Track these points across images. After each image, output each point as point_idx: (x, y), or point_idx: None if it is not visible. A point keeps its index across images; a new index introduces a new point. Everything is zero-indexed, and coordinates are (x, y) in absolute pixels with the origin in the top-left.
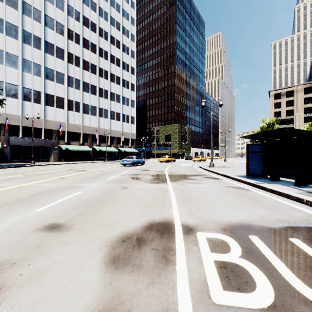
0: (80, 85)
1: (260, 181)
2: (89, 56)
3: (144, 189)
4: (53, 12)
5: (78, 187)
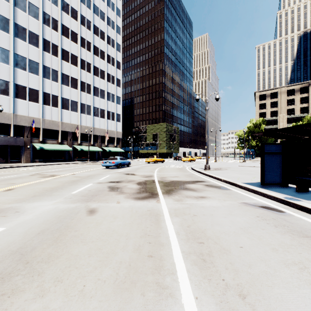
0: (58, 76)
1: (285, 193)
2: (69, 46)
3: (122, 216)
4: None
5: (13, 212)
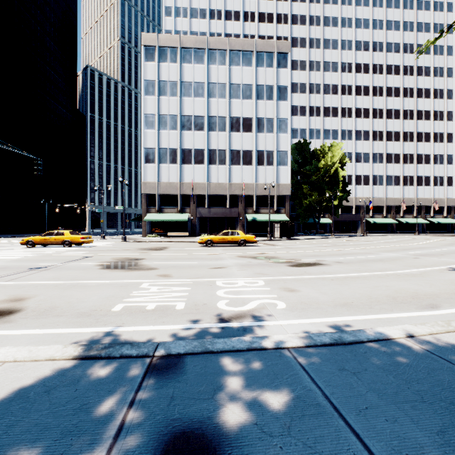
0: (383, 158)
1: None
2: (392, 125)
3: None
4: (360, 102)
5: None
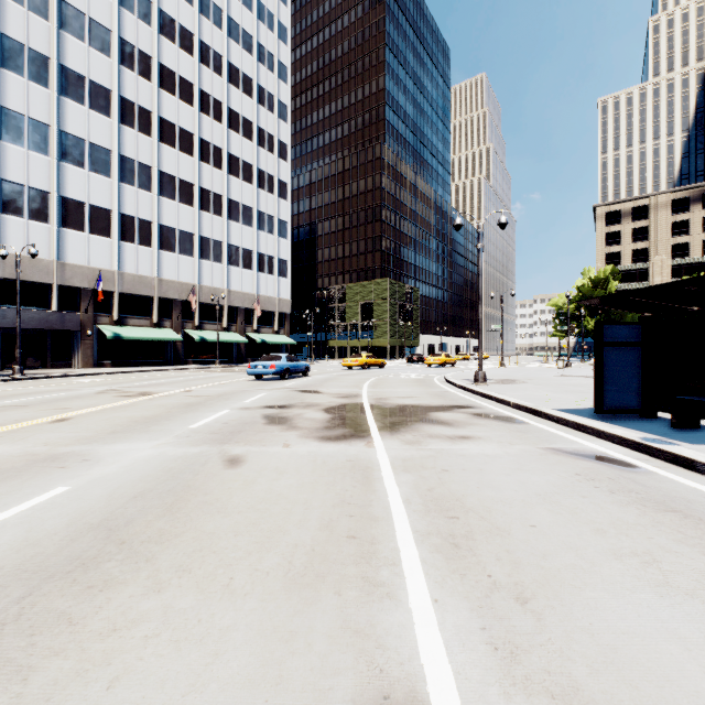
0: (153, 179)
1: (646, 430)
2: (176, 111)
3: (295, 470)
4: None
5: (77, 461)
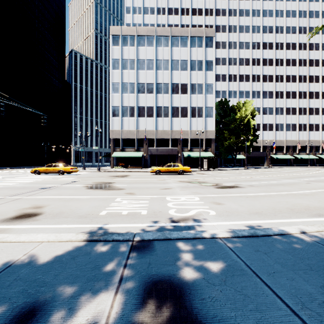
0: (283, 111)
1: None
2: (290, 87)
3: None
4: (266, 71)
5: None
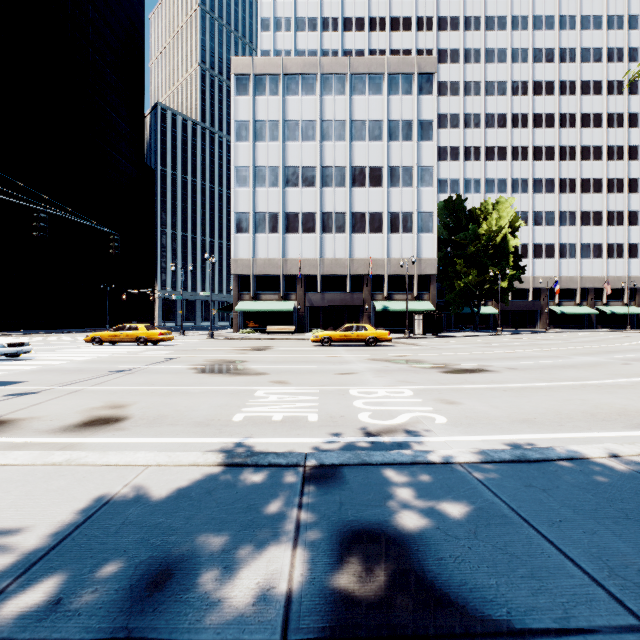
0: (576, 218)
1: None
2: (590, 169)
3: None
4: (541, 138)
5: None
